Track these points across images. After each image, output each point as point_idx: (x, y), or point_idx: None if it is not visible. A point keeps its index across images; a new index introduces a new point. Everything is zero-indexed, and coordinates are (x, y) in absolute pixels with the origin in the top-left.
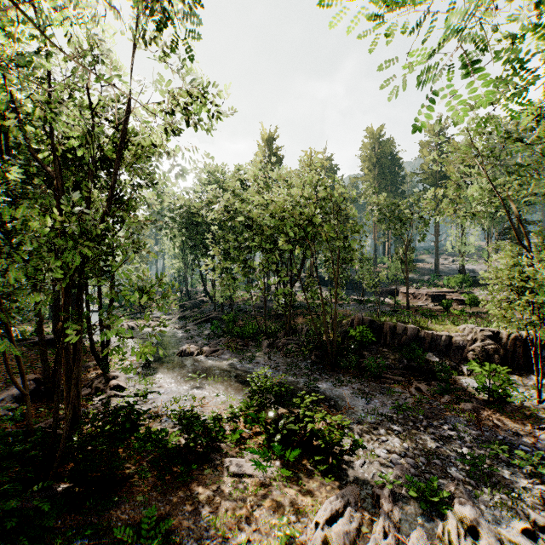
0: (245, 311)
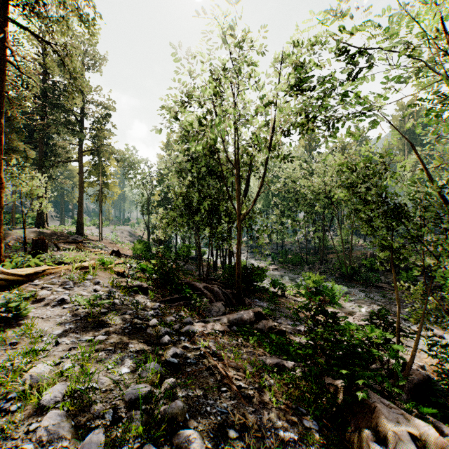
0: (292, 249)
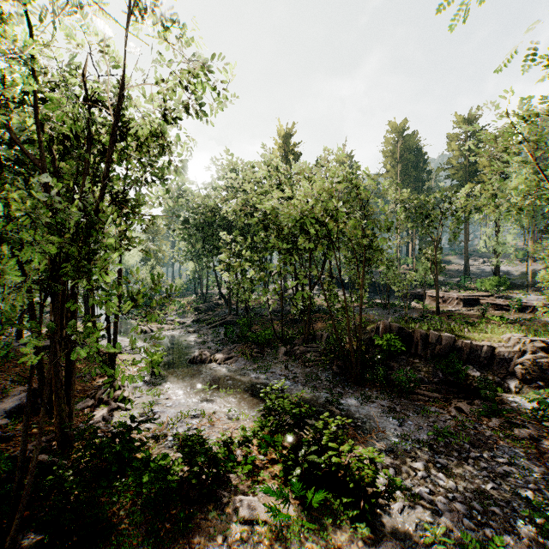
0: (261, 315)
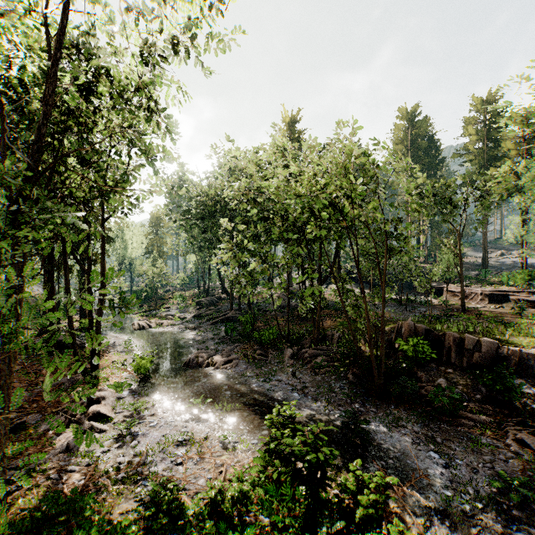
0: (265, 310)
